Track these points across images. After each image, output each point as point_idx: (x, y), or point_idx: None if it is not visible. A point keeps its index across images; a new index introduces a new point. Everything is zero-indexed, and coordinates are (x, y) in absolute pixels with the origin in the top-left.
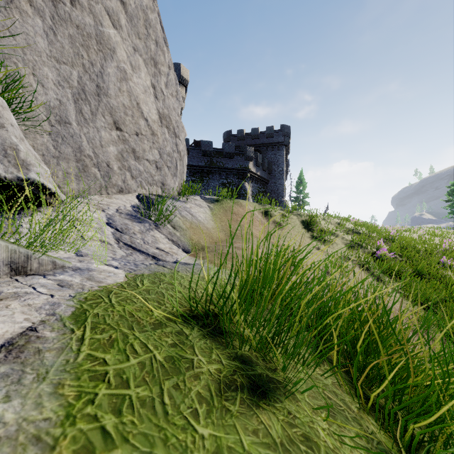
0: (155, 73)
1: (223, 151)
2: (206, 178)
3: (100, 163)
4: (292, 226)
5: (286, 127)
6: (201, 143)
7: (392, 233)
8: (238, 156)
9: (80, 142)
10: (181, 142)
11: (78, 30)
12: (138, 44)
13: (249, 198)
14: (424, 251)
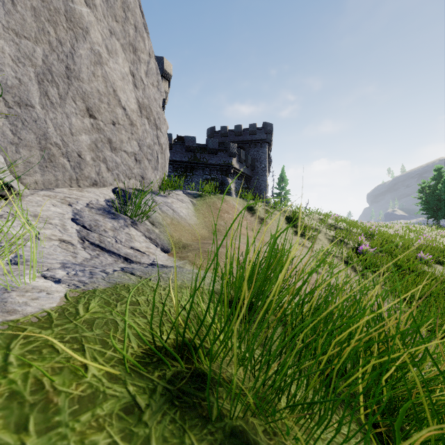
0: (134, 60)
1: (207, 147)
2: (190, 173)
3: (70, 153)
4: (276, 222)
5: (268, 124)
6: (185, 139)
7: (371, 229)
8: (222, 152)
9: (45, 128)
10: (162, 135)
11: (43, 3)
12: (115, 27)
13: (232, 194)
14: (401, 246)
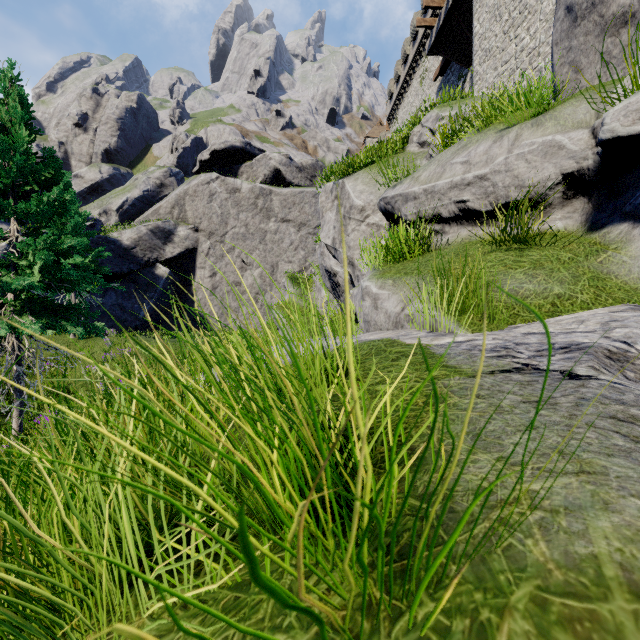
0: None
1: None
2: None
3: None
4: None
5: None
6: None
7: None
8: None
9: None
10: None
11: None
12: None
13: None
14: None
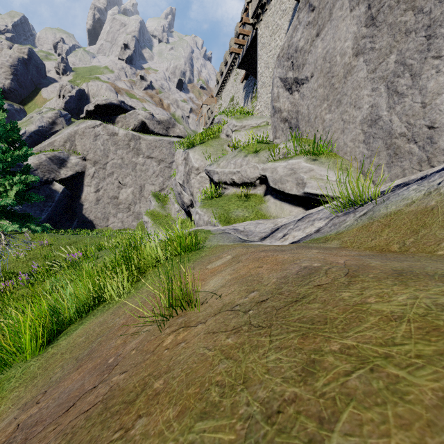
0: None
1: None
2: None
3: (417, 132)
4: None
5: None
6: None
7: None
8: None
9: (390, 126)
10: None
11: (399, 3)
12: None
13: None
14: None
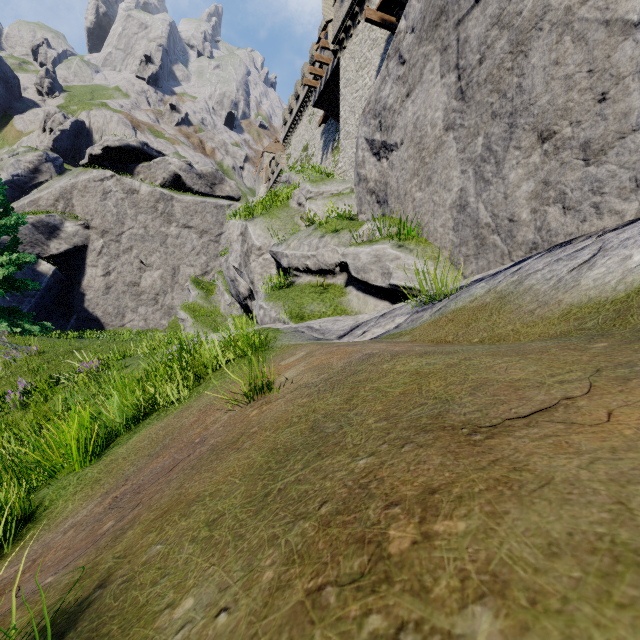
0: None
1: None
2: None
3: (500, 224)
4: None
5: None
6: None
7: None
8: None
9: (477, 215)
10: None
11: (486, 83)
12: None
13: None
14: None
